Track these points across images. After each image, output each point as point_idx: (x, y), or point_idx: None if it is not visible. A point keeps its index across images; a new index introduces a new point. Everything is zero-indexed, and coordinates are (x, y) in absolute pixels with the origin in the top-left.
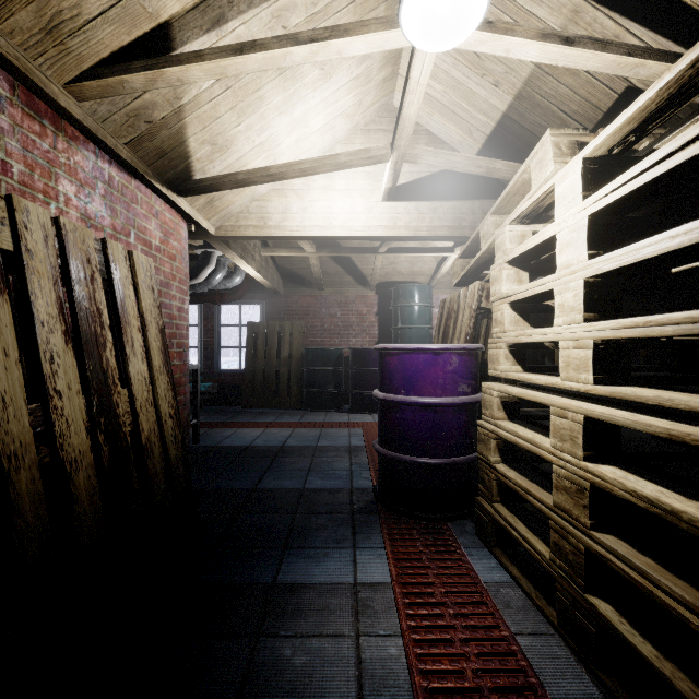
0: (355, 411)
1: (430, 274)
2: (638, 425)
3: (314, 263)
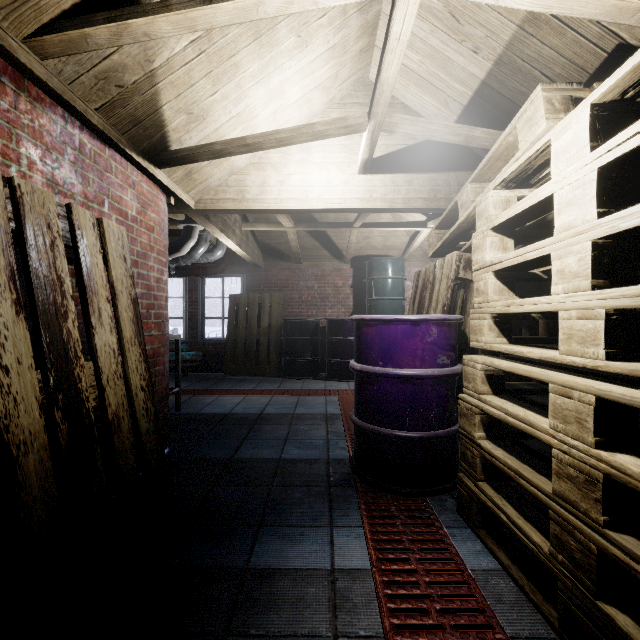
0: (331, 378)
1: (403, 248)
2: None
3: (291, 238)
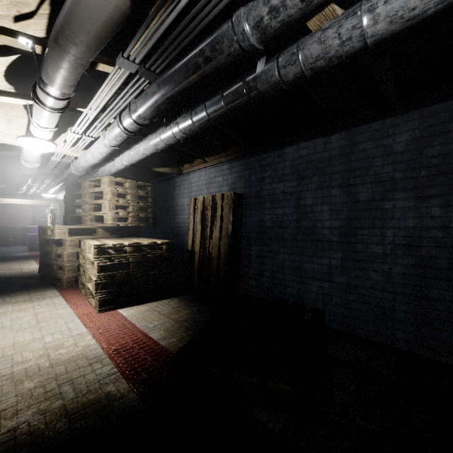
0: (22, 245)
1: None
2: None
3: None
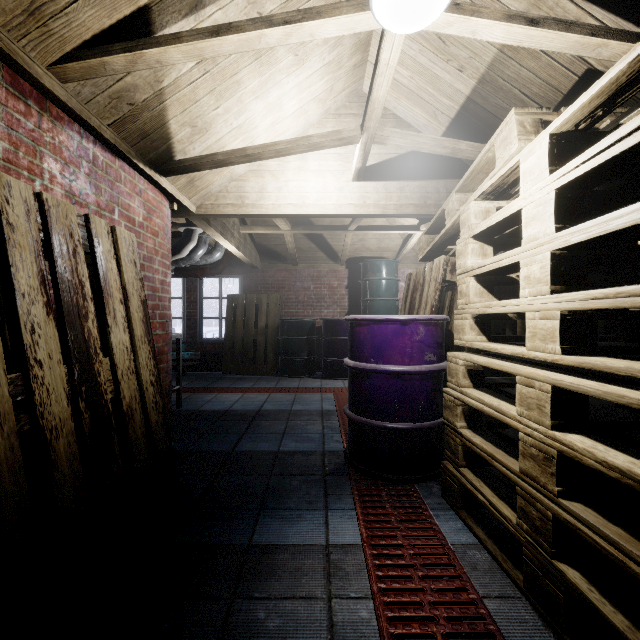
0: (327, 377)
1: (397, 250)
2: (609, 396)
3: (288, 240)
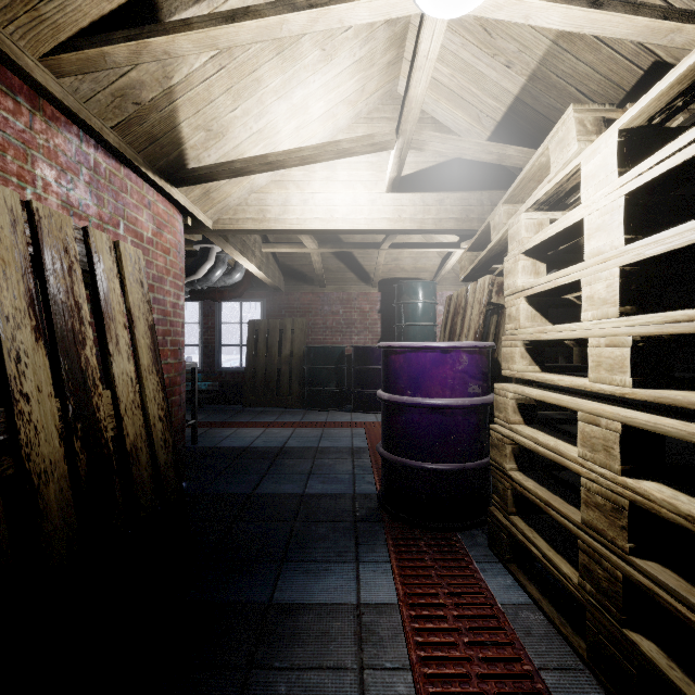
0: (357, 410)
1: (434, 271)
2: None
3: (315, 259)
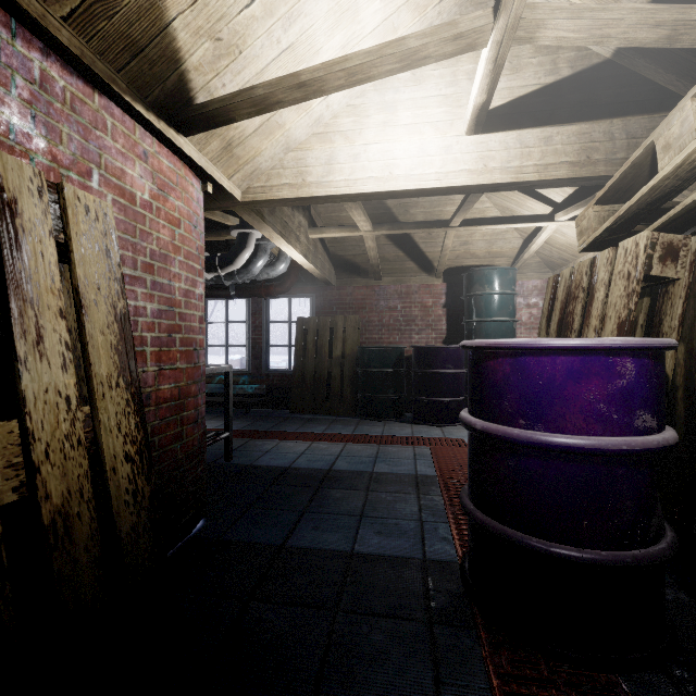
0: (419, 421)
1: (513, 255)
2: None
3: (369, 246)
